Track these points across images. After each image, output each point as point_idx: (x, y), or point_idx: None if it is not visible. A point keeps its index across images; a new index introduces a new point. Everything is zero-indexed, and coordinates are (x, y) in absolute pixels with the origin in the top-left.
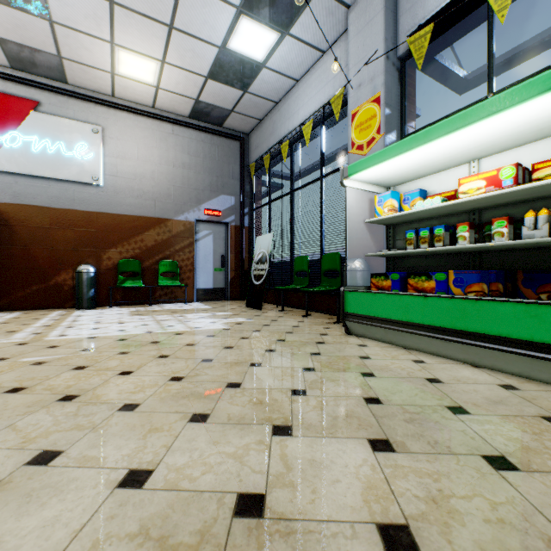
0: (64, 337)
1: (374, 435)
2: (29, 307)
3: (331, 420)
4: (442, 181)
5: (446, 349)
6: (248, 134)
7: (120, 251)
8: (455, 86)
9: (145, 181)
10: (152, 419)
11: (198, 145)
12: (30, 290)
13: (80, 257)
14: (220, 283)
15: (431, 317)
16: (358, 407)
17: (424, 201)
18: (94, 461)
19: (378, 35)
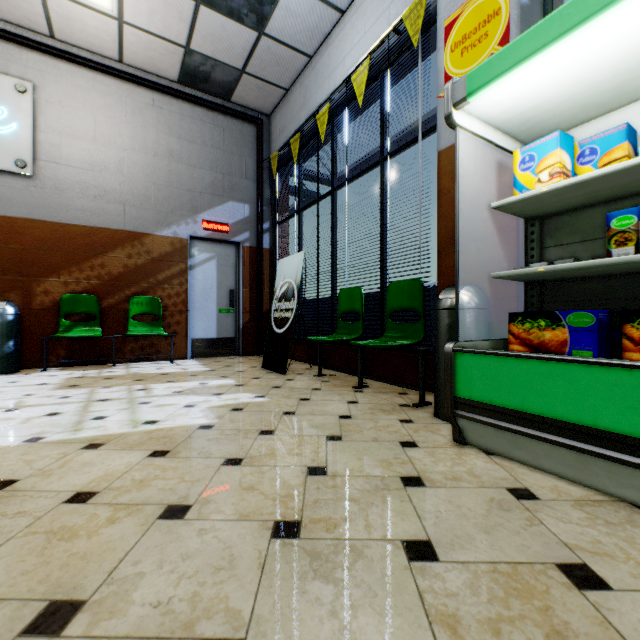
0: None
1: None
2: None
3: None
4: None
5: None
6: (269, 116)
7: (64, 282)
8: None
9: (108, 174)
10: None
11: (193, 126)
12: None
13: None
14: (228, 331)
15: None
16: None
17: None
18: None
19: None
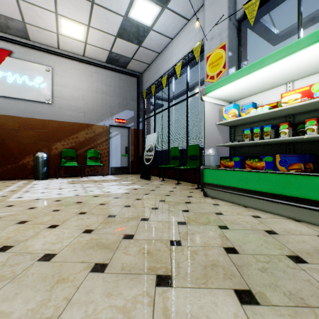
0: (20, 199)
1: (238, 285)
2: (5, 179)
3: (202, 269)
4: (267, 97)
5: (274, 208)
6: (142, 73)
7: (63, 144)
8: (271, 40)
9: (79, 101)
10: (62, 269)
11: (111, 80)
12: (6, 168)
13: (38, 148)
14: (125, 164)
15: (264, 186)
16: (221, 257)
17: (257, 109)
18: (0, 318)
19: (224, 5)
